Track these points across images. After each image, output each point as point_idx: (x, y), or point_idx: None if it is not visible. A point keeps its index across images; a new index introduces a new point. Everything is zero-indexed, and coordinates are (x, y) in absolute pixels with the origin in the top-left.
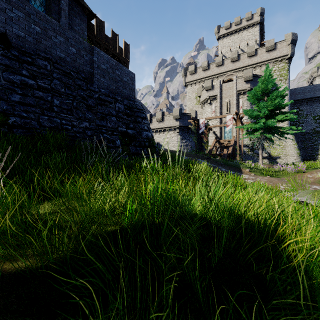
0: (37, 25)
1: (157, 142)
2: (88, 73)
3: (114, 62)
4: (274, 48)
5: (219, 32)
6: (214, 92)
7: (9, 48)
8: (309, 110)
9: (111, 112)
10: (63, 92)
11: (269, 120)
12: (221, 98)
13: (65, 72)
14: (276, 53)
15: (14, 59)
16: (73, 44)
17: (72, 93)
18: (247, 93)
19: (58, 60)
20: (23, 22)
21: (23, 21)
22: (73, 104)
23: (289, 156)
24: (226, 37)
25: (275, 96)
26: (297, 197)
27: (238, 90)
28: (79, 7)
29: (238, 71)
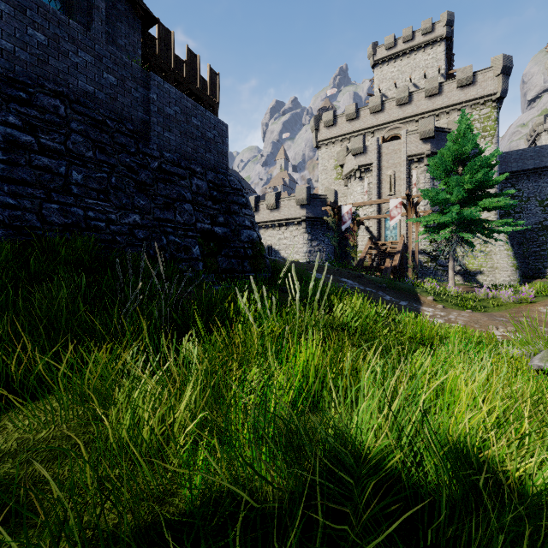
0: (39, 30)
1: (268, 246)
2: (139, 122)
3: (190, 102)
4: (472, 82)
5: (376, 55)
6: (368, 158)
7: None
8: (533, 190)
9: (183, 194)
10: (90, 158)
11: (467, 208)
12: (380, 169)
13: (94, 120)
14: (475, 91)
15: None
16: (111, 68)
17: (109, 160)
18: (428, 161)
19: (81, 97)
20: (10, 23)
21: (10, 20)
22: (110, 181)
23: (498, 271)
24: (388, 62)
25: (477, 165)
26: (538, 362)
27: (410, 155)
28: (127, 3)
29: (409, 122)
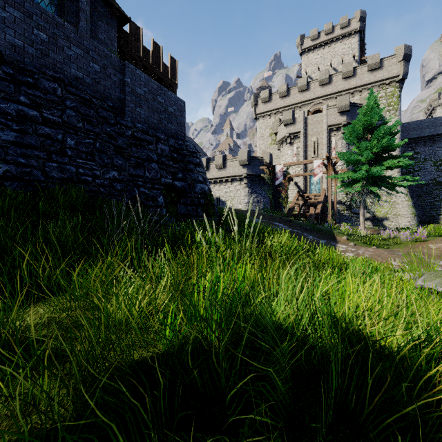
0: (42, 31)
1: (217, 197)
2: (117, 100)
3: (155, 84)
4: (379, 67)
5: (303, 44)
6: (296, 127)
7: (0, 63)
8: (428, 153)
9: (150, 156)
10: (80, 128)
11: (374, 167)
12: (306, 136)
13: (83, 99)
14: (382, 74)
15: (7, 79)
16: (96, 59)
17: (94, 129)
18: (343, 129)
19: (73, 81)
20: (21, 26)
21: (21, 24)
22: (95, 145)
23: (400, 217)
24: (313, 51)
25: (382, 133)
26: (421, 282)
27: (330, 125)
28: (106, 7)
29: (329, 99)
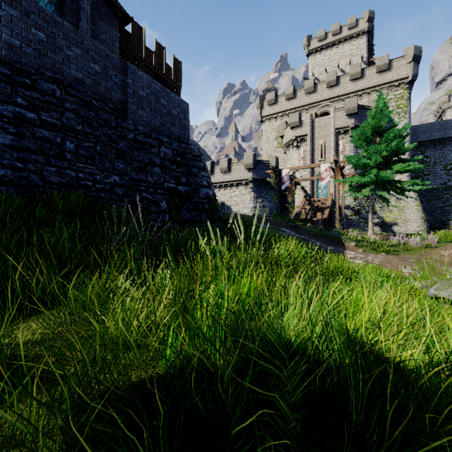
0: (40, 30)
1: (222, 202)
2: (118, 102)
3: (158, 86)
4: (388, 68)
5: (310, 45)
6: (303, 130)
7: None
8: (438, 157)
9: (153, 160)
10: (80, 131)
11: (383, 171)
12: (313, 139)
13: (83, 101)
14: (391, 75)
15: (3, 80)
16: (96, 59)
17: (95, 132)
18: (351, 132)
19: (72, 82)
20: (18, 25)
21: (18, 22)
22: (95, 149)
23: (410, 222)
24: (320, 52)
25: (391, 136)
26: (434, 291)
27: (337, 128)
28: (108, 6)
29: (337, 101)
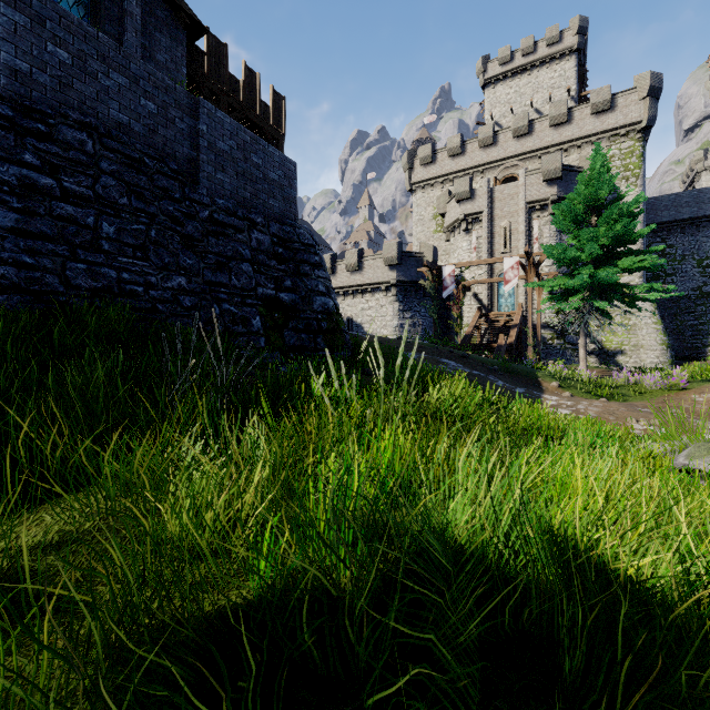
0: (61, 46)
1: (348, 318)
2: (185, 160)
3: (248, 135)
4: (610, 107)
5: (487, 71)
6: (476, 205)
7: None
8: (689, 246)
9: (240, 251)
10: (124, 206)
11: (603, 269)
12: (492, 219)
13: (130, 159)
14: (614, 118)
15: (3, 125)
16: (150, 93)
17: (147, 208)
18: (552, 208)
19: (113, 129)
20: (26, 38)
21: (26, 35)
22: (149, 234)
23: (644, 350)
24: (503, 82)
25: (615, 214)
26: (684, 460)
27: (530, 201)
28: (169, 9)
29: (529, 159)
